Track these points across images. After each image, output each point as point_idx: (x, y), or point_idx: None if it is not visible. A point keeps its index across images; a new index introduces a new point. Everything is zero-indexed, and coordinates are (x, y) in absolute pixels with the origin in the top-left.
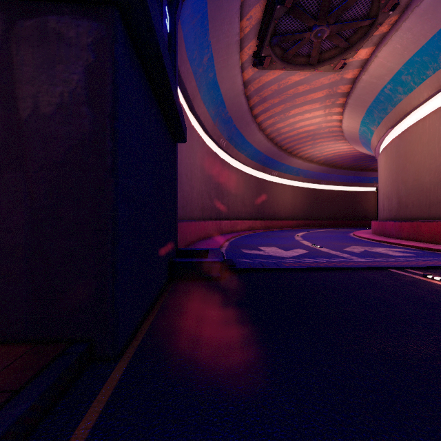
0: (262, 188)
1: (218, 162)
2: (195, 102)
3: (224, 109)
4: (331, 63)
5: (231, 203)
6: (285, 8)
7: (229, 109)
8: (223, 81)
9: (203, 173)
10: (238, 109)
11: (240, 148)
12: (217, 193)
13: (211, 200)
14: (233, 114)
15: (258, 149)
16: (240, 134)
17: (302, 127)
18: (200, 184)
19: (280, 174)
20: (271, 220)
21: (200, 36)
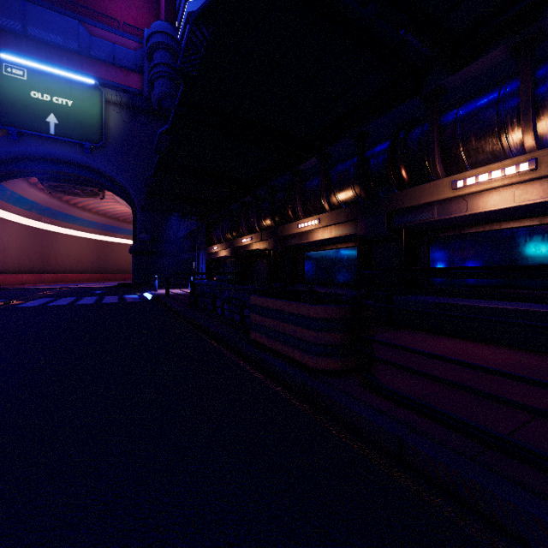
0: (105, 248)
1: (43, 233)
2: (6, 208)
3: (38, 204)
4: (94, 197)
5: (62, 261)
6: (47, 185)
7: (43, 204)
8: (29, 196)
9: (21, 244)
10: (53, 204)
11: (70, 221)
12: (41, 255)
13: (32, 260)
14: (49, 205)
15: (92, 221)
16: (65, 213)
17: (122, 210)
18: (17, 251)
19: (127, 237)
20: (115, 274)
21: (1, 189)
